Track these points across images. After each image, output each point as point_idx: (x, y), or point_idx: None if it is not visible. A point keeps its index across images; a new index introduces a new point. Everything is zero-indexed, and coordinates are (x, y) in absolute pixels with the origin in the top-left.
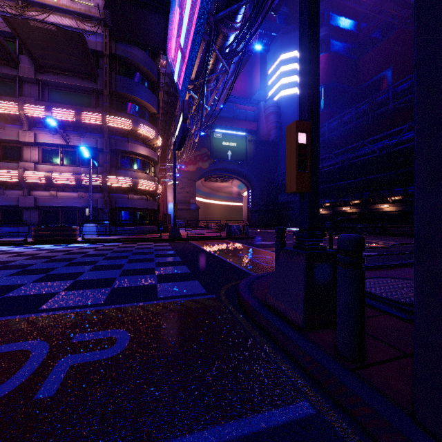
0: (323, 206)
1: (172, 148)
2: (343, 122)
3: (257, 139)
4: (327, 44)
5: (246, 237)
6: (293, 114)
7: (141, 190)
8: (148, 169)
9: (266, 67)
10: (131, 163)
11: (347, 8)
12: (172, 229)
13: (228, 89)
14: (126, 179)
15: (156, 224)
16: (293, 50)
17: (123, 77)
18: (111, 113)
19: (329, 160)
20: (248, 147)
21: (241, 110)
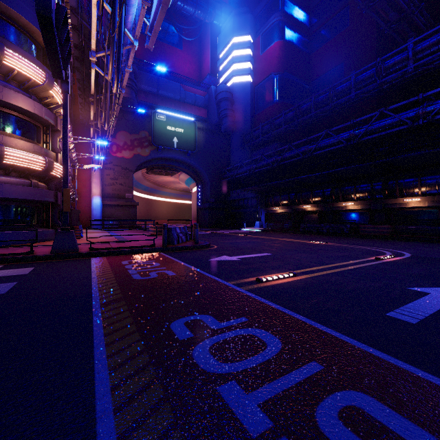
0: (280, 204)
1: (92, 120)
2: (301, 113)
3: (207, 127)
4: (282, 31)
5: (196, 247)
6: (246, 103)
7: (14, 167)
8: (35, 136)
9: (217, 51)
10: None
11: None
12: (57, 236)
13: None
14: None
15: (53, 226)
16: (246, 34)
17: None
18: None
19: (288, 153)
20: (198, 135)
21: (189, 93)
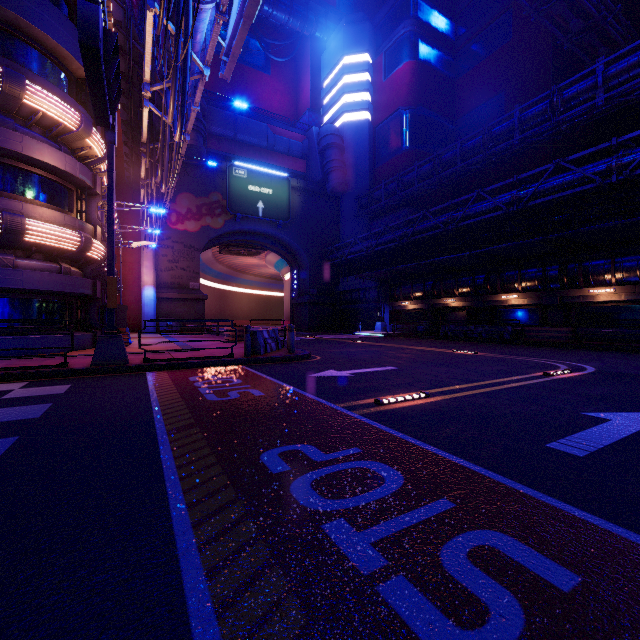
0: (412, 297)
1: (143, 178)
2: (442, 165)
3: (306, 186)
4: (414, 47)
5: (291, 357)
6: (362, 152)
7: (38, 246)
8: (66, 203)
9: (320, 76)
10: (10, 180)
11: None
12: (100, 343)
13: (248, 12)
14: None
15: (90, 329)
16: (362, 52)
17: None
18: None
19: (423, 223)
20: (293, 198)
21: (280, 137)
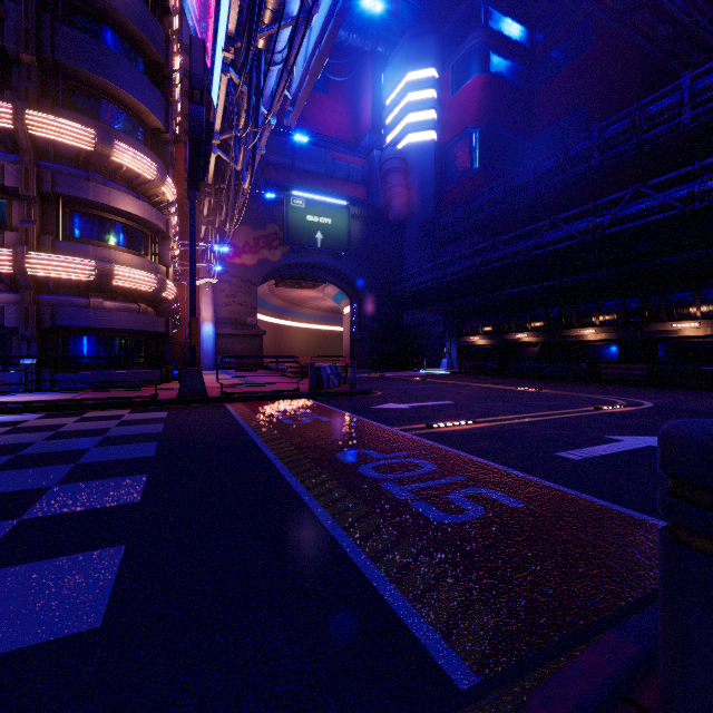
0: (481, 332)
1: (205, 215)
2: (514, 189)
3: (367, 214)
4: (485, 59)
5: (353, 392)
6: (428, 175)
7: (122, 289)
8: (143, 247)
9: (382, 93)
10: (98, 229)
11: (514, 4)
12: (184, 377)
13: (313, 71)
14: (78, 261)
15: (163, 365)
16: (427, 67)
17: (76, 31)
18: (42, 108)
19: (492, 252)
20: (353, 227)
21: (340, 163)
